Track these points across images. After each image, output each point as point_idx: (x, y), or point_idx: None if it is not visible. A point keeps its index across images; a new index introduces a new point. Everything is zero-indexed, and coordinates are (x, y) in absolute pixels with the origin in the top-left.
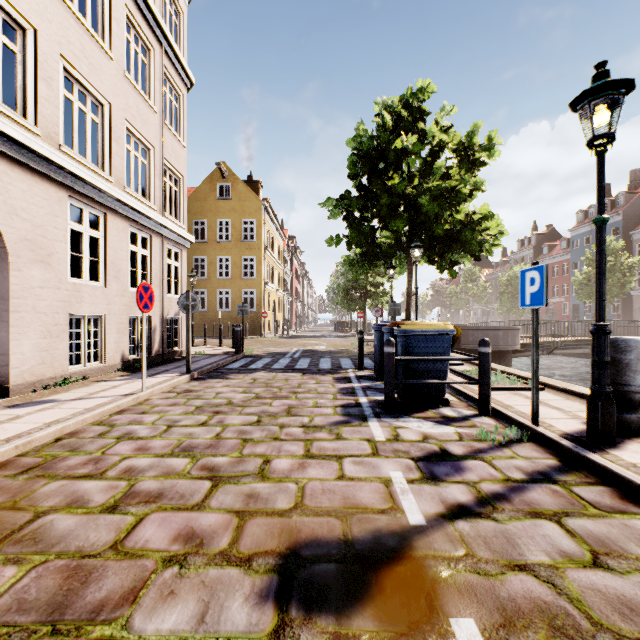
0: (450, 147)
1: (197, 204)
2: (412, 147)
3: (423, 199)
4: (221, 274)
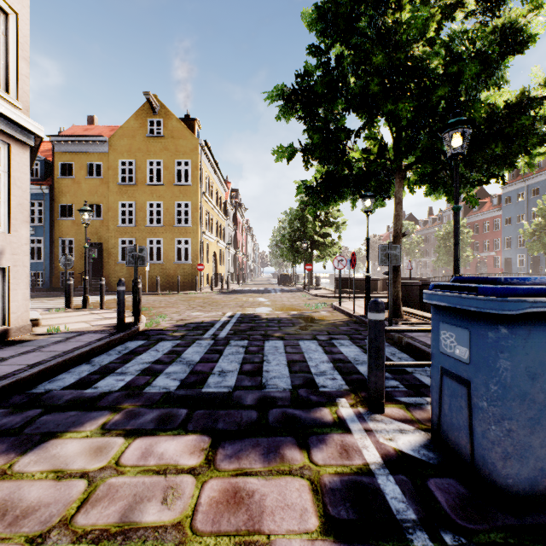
0: None
1: (124, 142)
2: None
3: (456, 47)
4: (152, 221)
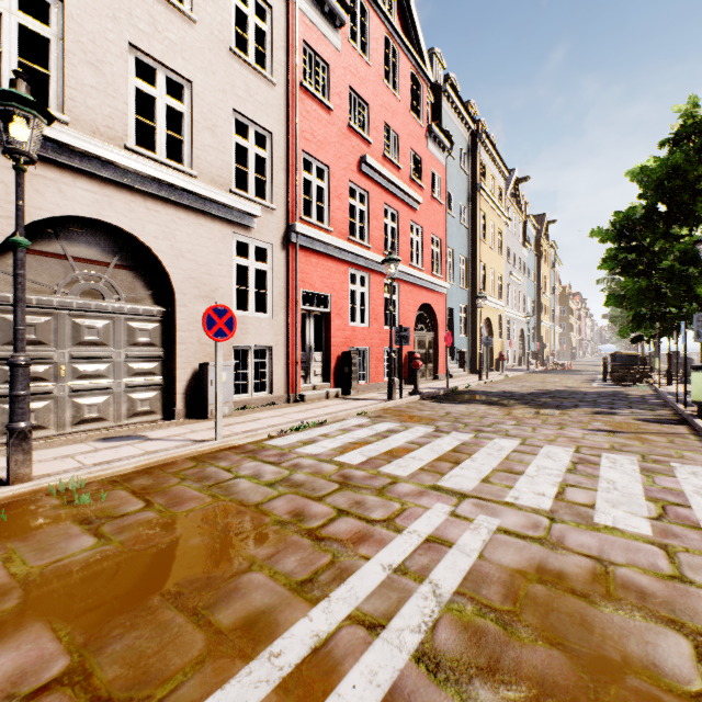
0: None
1: None
2: None
3: None
4: None
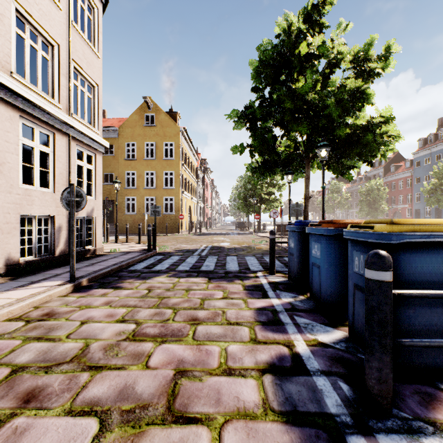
0: (348, 57)
1: (129, 130)
2: (317, 49)
3: (327, 101)
4: (147, 185)
